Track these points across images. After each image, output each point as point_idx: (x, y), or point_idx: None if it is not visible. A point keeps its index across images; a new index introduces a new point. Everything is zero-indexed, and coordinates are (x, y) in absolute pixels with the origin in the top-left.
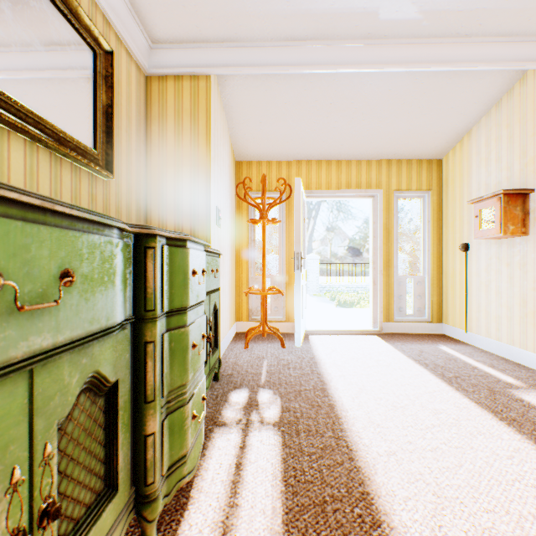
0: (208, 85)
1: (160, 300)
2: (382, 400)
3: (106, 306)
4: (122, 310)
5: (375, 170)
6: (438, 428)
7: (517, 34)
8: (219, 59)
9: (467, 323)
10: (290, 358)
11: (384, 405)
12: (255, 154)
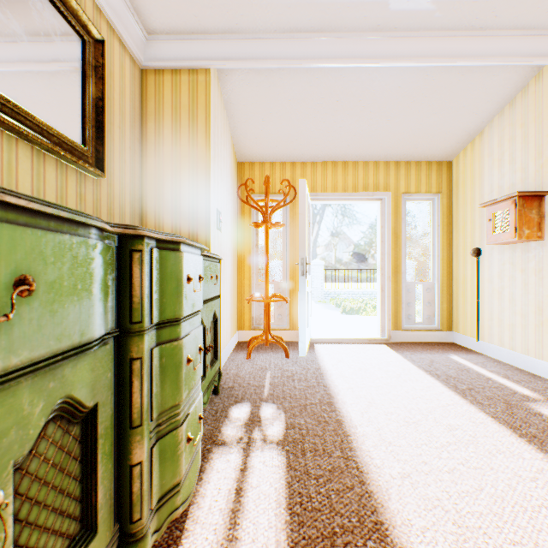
0: (207, 80)
1: (148, 310)
2: (393, 415)
3: (80, 319)
4: (102, 323)
5: (383, 172)
6: (454, 446)
7: (534, 27)
8: (219, 52)
9: (479, 332)
10: (294, 368)
11: (396, 421)
12: (258, 155)
